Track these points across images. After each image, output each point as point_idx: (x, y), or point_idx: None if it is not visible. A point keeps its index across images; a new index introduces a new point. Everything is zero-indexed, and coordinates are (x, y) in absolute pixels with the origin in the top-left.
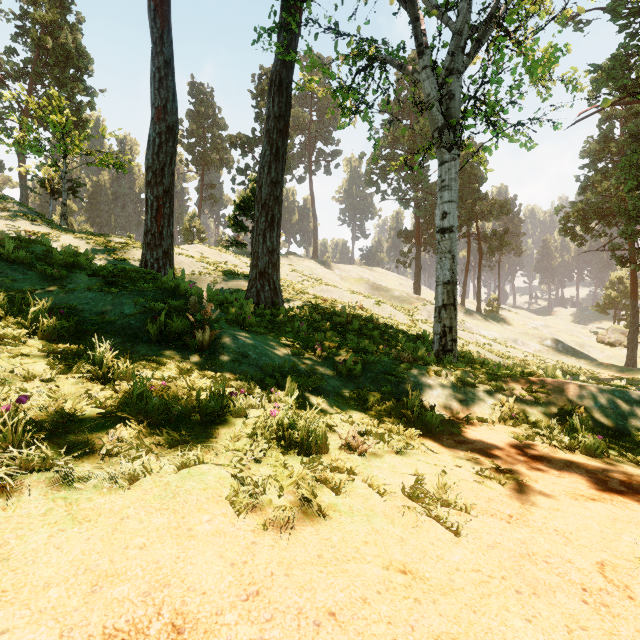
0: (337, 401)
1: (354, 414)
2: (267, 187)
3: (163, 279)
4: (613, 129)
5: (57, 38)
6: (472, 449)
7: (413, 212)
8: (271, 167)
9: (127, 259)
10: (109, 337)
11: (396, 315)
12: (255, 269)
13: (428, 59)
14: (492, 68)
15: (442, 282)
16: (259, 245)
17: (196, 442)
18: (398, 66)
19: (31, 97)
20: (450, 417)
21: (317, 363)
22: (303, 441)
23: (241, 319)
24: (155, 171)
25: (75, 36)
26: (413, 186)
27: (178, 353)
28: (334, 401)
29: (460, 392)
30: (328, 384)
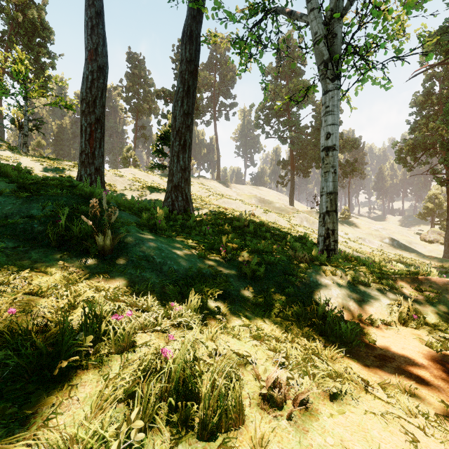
0: (244, 308)
1: (263, 325)
2: (180, 117)
3: (78, 186)
4: (433, 86)
5: (26, 15)
6: (400, 370)
7: (289, 147)
8: (183, 101)
9: (72, 177)
10: (2, 242)
11: (279, 220)
12: (171, 183)
13: (315, 2)
14: (375, 3)
15: (326, 192)
16: (174, 164)
17: (6, 448)
18: (288, 13)
19: (7, 58)
20: (353, 319)
21: (222, 265)
22: (206, 417)
23: (152, 223)
24: (88, 102)
25: (40, 13)
26: (289, 128)
27: (76, 258)
28: (241, 308)
29: (356, 292)
30: (233, 288)
